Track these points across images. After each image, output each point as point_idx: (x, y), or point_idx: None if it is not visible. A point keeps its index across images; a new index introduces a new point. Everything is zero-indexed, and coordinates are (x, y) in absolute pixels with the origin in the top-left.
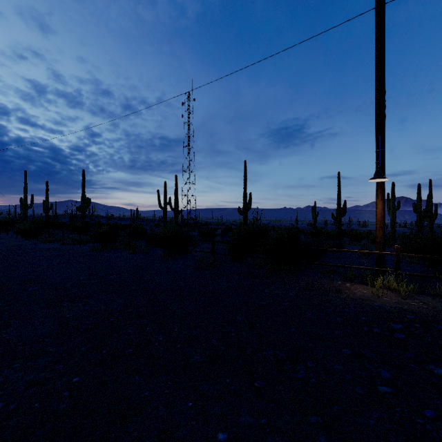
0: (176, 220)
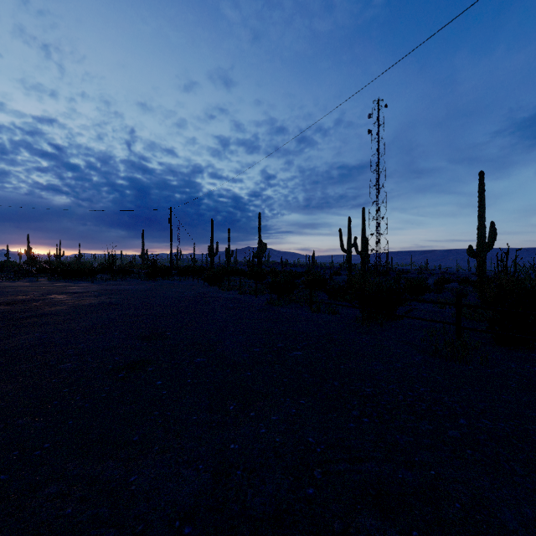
0: (363, 267)
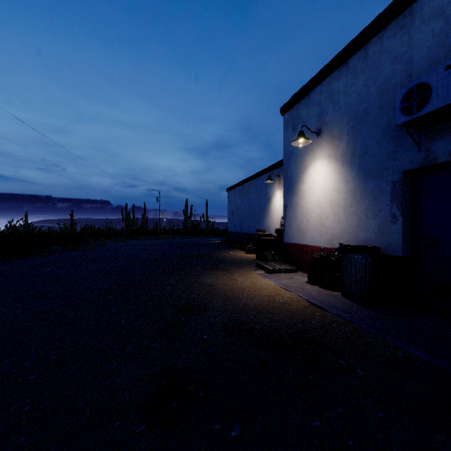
0: None
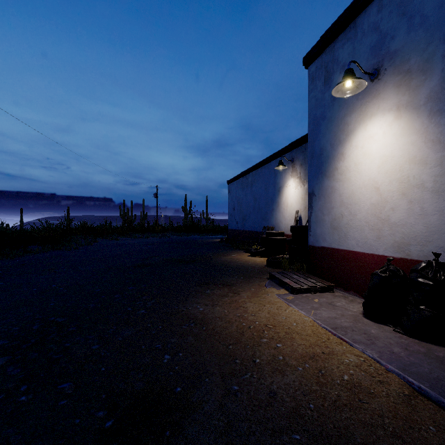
0: None
